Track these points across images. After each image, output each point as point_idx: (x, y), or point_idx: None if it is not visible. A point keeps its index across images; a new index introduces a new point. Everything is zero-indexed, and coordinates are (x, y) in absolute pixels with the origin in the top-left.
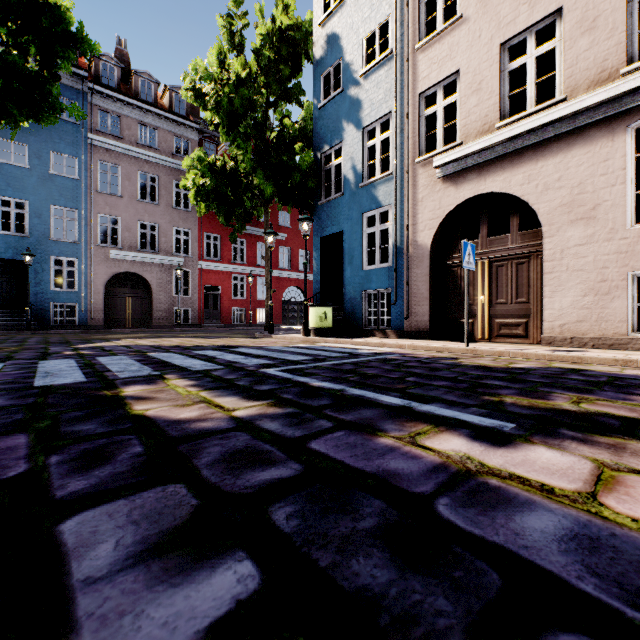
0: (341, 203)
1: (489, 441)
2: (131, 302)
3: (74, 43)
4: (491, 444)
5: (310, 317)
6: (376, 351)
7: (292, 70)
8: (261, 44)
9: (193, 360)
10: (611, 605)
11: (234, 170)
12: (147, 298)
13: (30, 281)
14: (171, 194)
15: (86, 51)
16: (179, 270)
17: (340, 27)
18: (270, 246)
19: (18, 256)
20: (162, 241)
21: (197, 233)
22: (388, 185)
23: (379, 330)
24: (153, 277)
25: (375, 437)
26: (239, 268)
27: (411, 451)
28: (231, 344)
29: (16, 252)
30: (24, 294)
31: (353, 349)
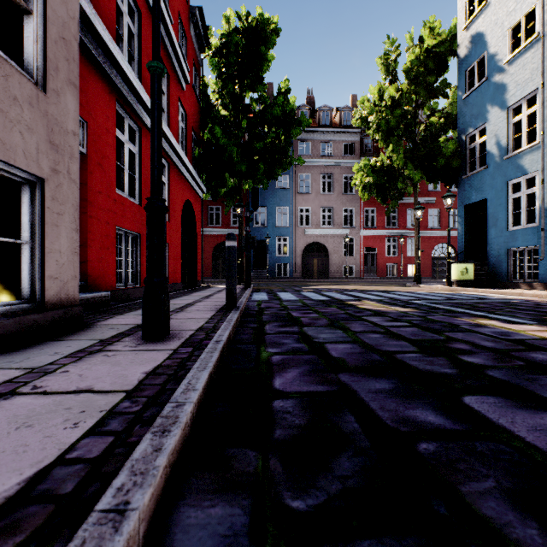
0: (485, 175)
1: (509, 323)
2: (316, 262)
3: (299, 125)
4: (508, 323)
5: (452, 272)
6: (506, 298)
7: (438, 73)
8: (410, 67)
9: (370, 295)
10: (488, 334)
11: (389, 166)
12: (325, 259)
13: (267, 252)
14: (341, 185)
15: (304, 126)
16: (346, 238)
17: (484, 26)
18: (418, 218)
19: (262, 238)
20: (335, 219)
21: (358, 209)
22: (534, 154)
23: (524, 283)
24: (329, 244)
25: (456, 318)
26: (391, 232)
27: (467, 321)
28: (388, 290)
29: (261, 236)
30: (264, 259)
31: (486, 296)
